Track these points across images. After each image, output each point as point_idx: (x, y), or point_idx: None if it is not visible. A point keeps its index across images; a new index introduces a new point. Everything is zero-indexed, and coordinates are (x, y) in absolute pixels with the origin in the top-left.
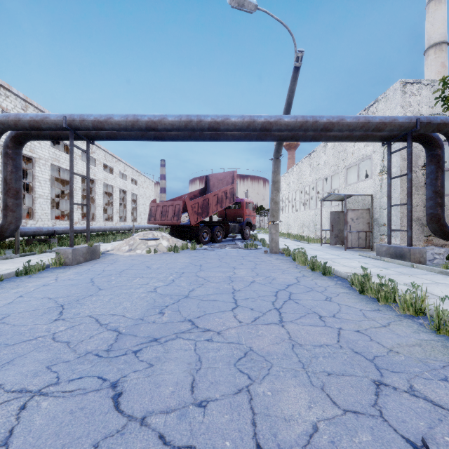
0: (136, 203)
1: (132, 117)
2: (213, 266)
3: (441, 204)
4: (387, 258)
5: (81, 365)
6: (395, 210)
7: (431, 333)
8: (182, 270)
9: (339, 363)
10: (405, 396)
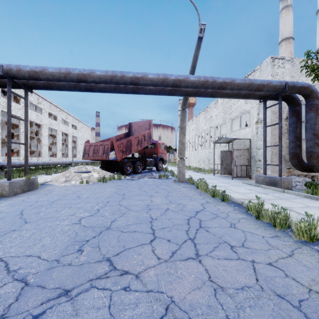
0: (76, 143)
1: (65, 70)
2: (134, 195)
3: (300, 146)
4: (264, 185)
5: None
6: (267, 150)
7: None
8: (107, 199)
9: (269, 316)
10: None
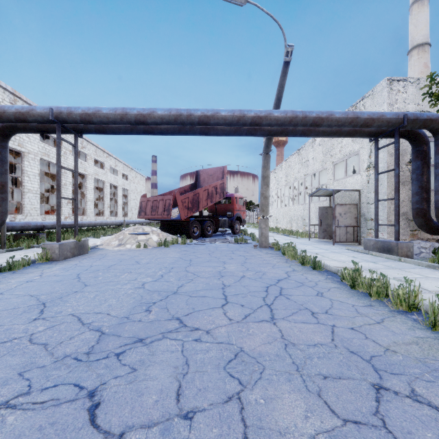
0: (127, 198)
1: (121, 110)
2: (203, 261)
3: (427, 199)
4: (375, 252)
5: (56, 371)
6: (382, 205)
7: (427, 330)
8: (171, 265)
9: (335, 364)
10: (407, 402)
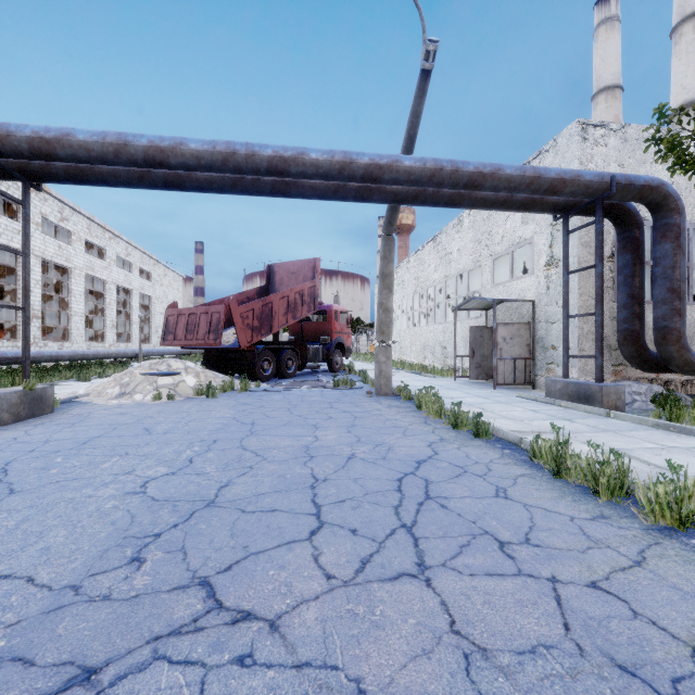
0: (149, 310)
1: (116, 136)
2: (277, 425)
3: (640, 315)
4: (565, 402)
5: None
6: (570, 325)
7: None
8: (214, 435)
9: None
10: None
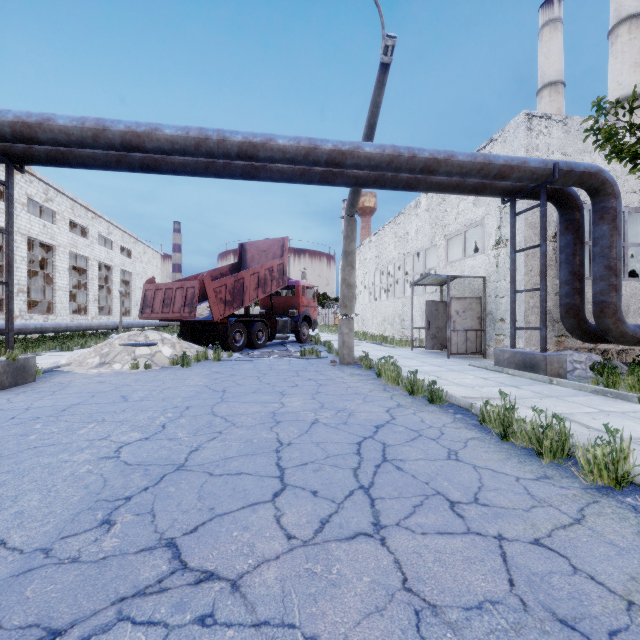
0: (129, 285)
1: (95, 122)
2: (246, 392)
3: (581, 290)
4: (513, 370)
5: None
6: (517, 299)
7: None
8: (187, 402)
9: None
10: None
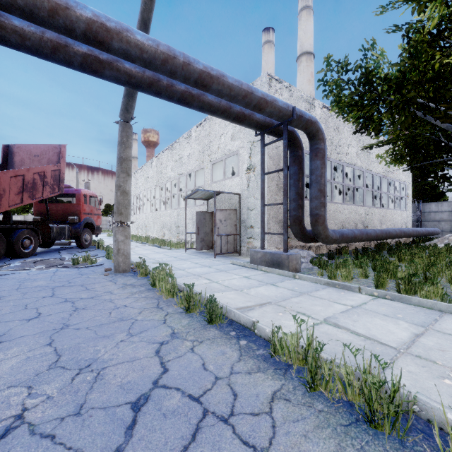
0: None
1: None
2: None
3: (302, 206)
4: (265, 267)
5: None
6: None
7: None
8: None
9: None
10: None
